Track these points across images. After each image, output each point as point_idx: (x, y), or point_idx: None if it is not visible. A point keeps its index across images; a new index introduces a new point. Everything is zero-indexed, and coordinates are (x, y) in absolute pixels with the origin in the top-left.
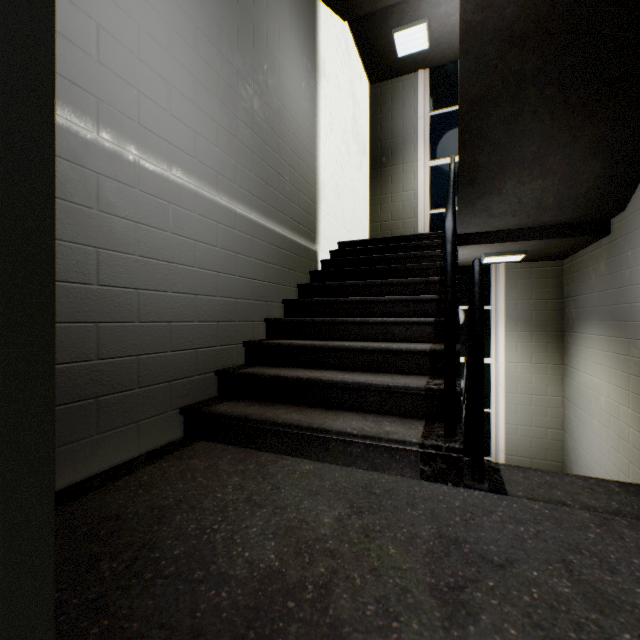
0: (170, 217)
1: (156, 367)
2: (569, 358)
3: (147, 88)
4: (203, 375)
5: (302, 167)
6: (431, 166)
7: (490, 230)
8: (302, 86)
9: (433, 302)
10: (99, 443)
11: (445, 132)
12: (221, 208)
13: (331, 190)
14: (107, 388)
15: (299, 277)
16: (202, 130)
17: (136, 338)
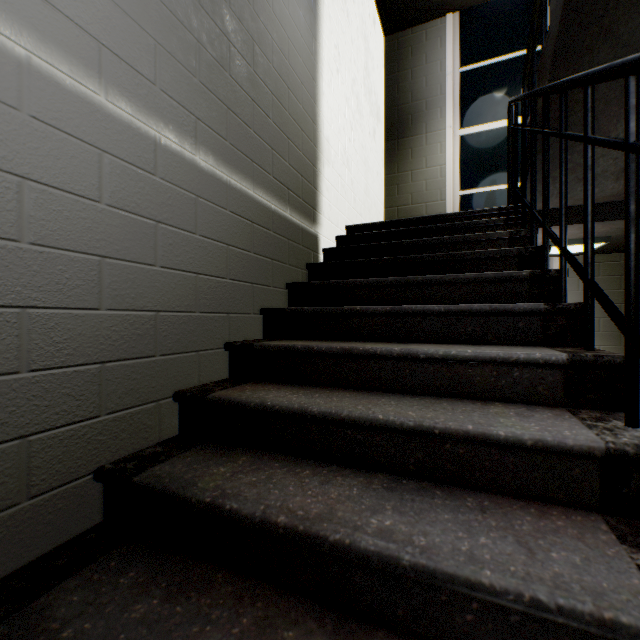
0: None
1: None
2: None
3: None
4: (52, 491)
5: (295, 105)
6: (462, 135)
7: (568, 205)
8: None
9: (534, 316)
10: None
11: (480, 92)
12: (113, 122)
13: (337, 153)
14: None
15: (290, 272)
16: None
17: None
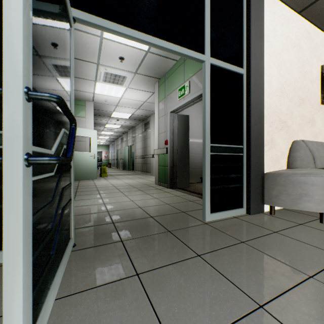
0: (198, 147)
1: (196, 170)
2: None
3: (195, 130)
4: None
5: None
6: None
7: None
8: None
9: None
10: (189, 179)
11: None
12: None
13: None
14: (190, 172)
15: None
16: None
17: (194, 166)
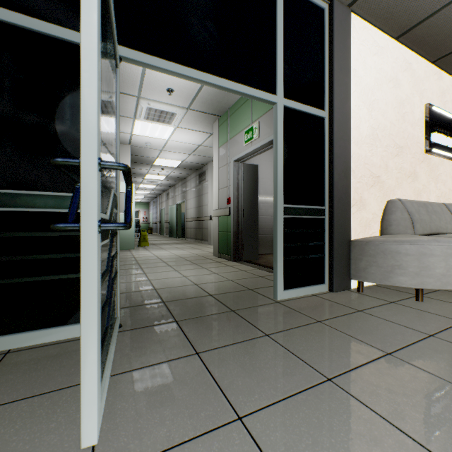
0: (271, 207)
1: (269, 237)
2: None
3: (267, 183)
4: None
5: None
6: None
7: None
8: None
9: None
10: (259, 249)
11: None
12: None
13: None
14: (261, 240)
15: None
16: None
17: (265, 232)
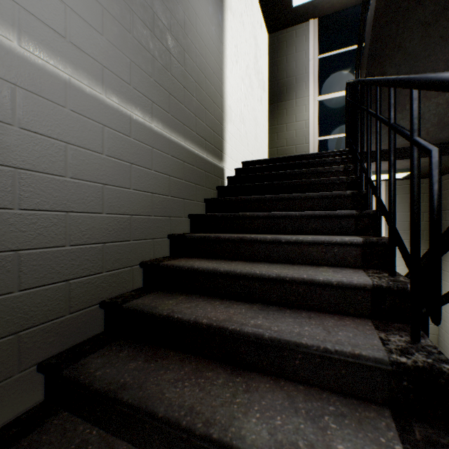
0: (17, 105)
1: None
2: (446, 264)
3: None
4: (80, 311)
5: (209, 87)
6: (319, 100)
7: (384, 148)
8: (209, 10)
9: (350, 218)
10: None
11: (331, 71)
12: (109, 109)
13: (236, 115)
14: None
15: (206, 192)
16: (78, 6)
17: None
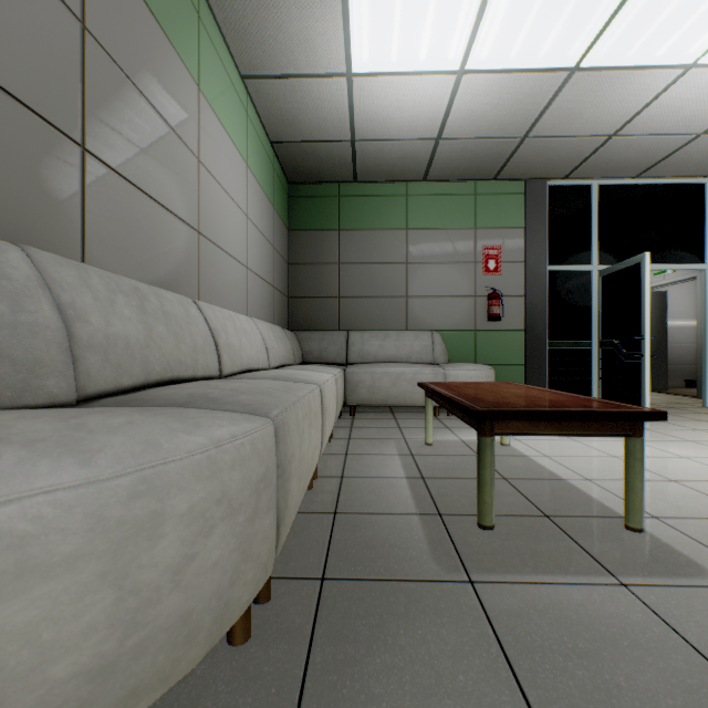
0: (680, 332)
1: (676, 368)
2: None
3: (673, 305)
4: (691, 373)
5: None
6: None
7: None
8: None
9: None
10: None
11: None
12: None
13: None
14: None
15: None
16: (691, 305)
17: (670, 361)
